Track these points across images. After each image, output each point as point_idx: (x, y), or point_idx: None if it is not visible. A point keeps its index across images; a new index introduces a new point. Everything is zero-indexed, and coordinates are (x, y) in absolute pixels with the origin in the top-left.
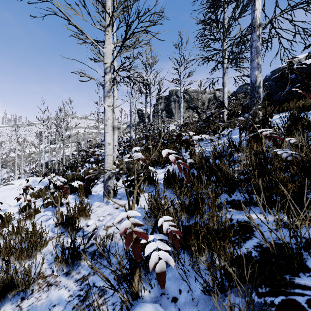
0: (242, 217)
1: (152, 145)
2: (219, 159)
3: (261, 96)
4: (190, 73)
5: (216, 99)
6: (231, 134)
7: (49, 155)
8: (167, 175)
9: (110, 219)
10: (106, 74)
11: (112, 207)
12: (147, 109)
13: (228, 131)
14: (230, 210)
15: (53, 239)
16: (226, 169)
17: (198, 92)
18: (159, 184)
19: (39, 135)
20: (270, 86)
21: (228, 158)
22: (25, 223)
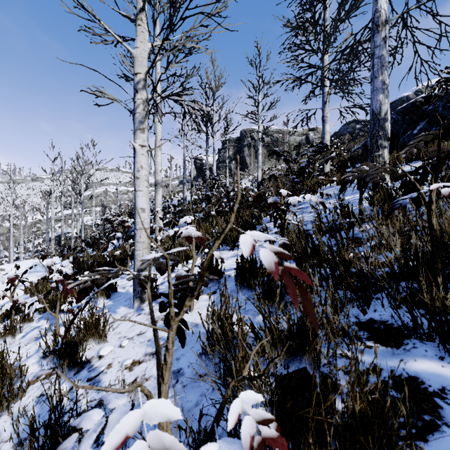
0: (401, 365)
1: (216, 210)
2: (335, 239)
3: (389, 135)
4: (273, 103)
5: (309, 143)
6: (343, 195)
7: (62, 225)
8: (241, 264)
9: (96, 429)
10: (138, 92)
11: (145, 319)
12: (209, 158)
13: (333, 189)
14: (369, 344)
15: (37, 381)
16: (356, 261)
17: (285, 132)
18: (227, 278)
19: (47, 196)
20: (394, 121)
21: (342, 234)
22: (3, 342)
